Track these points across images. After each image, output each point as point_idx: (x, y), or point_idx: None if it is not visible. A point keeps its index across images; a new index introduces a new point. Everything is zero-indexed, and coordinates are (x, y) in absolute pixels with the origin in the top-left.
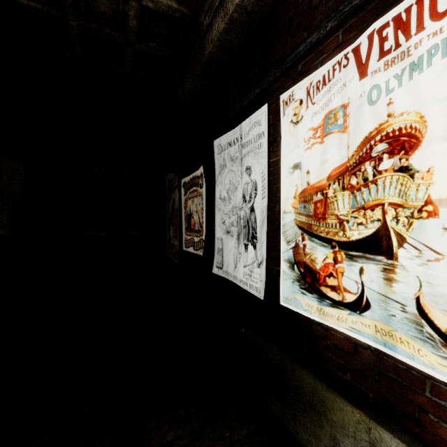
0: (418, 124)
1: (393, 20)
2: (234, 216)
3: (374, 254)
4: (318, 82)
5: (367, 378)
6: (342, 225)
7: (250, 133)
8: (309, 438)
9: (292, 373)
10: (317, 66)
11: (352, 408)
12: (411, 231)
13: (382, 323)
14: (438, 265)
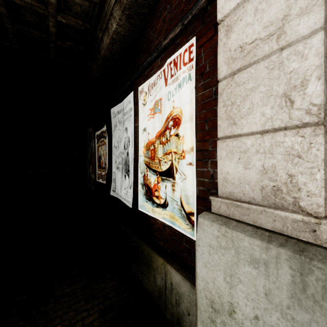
0: (180, 114)
1: (173, 61)
2: (120, 158)
3: (169, 177)
4: (152, 83)
5: (167, 242)
6: (160, 163)
7: (127, 107)
8: (146, 281)
9: (141, 247)
10: (152, 75)
11: (160, 258)
12: (179, 165)
13: (171, 212)
14: (185, 181)
